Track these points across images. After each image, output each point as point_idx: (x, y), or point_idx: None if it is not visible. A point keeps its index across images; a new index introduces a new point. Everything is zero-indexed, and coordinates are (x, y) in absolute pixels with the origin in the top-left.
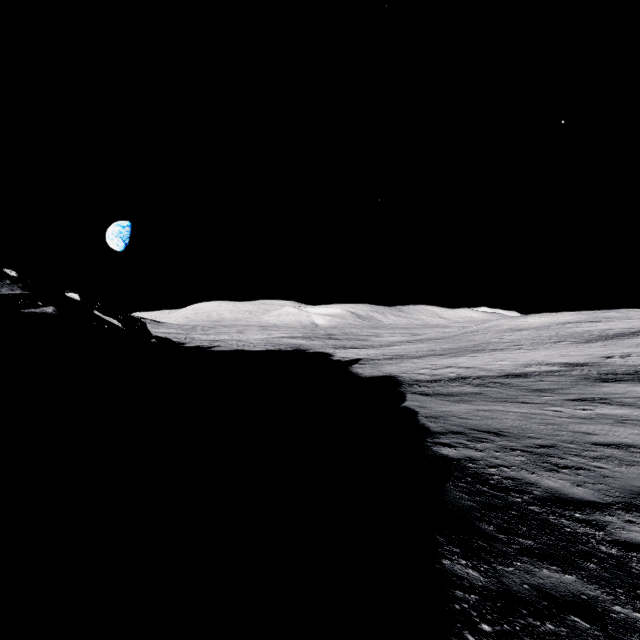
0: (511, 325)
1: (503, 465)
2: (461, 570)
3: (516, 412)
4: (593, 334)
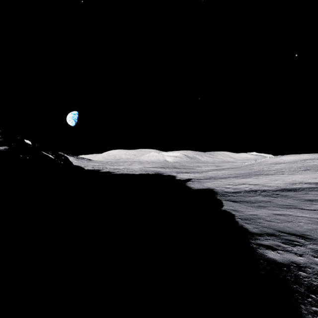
0: (273, 161)
1: None
2: None
3: (303, 216)
4: None
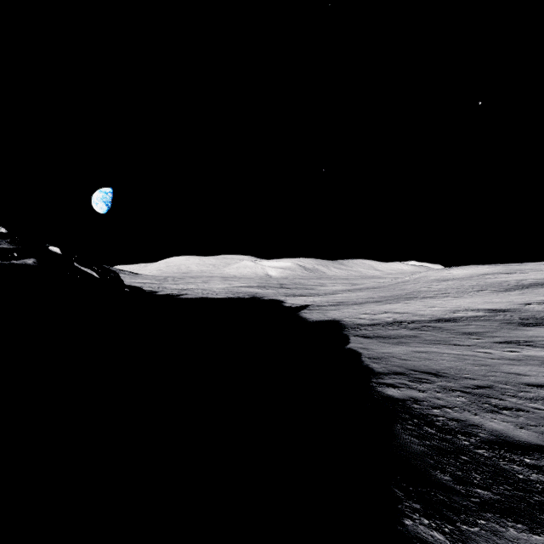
0: (438, 276)
1: (446, 406)
2: (425, 533)
3: (450, 354)
4: (511, 284)
